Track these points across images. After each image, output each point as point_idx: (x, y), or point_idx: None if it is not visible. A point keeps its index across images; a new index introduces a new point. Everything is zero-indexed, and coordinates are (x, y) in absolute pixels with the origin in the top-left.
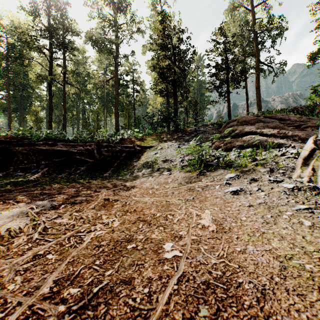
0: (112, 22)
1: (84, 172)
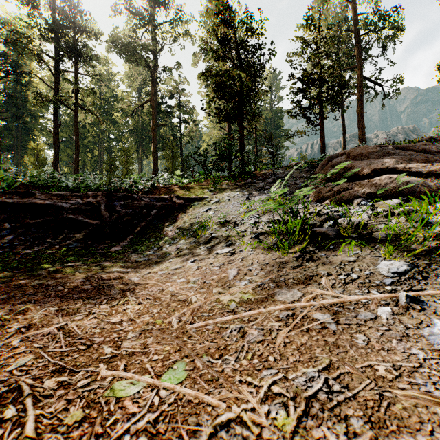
0: (147, 19)
1: (79, 244)
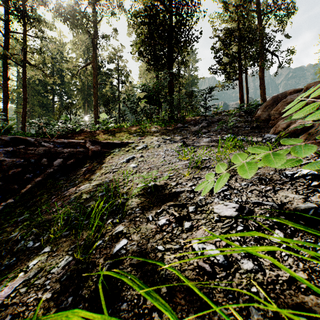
0: None
1: None
